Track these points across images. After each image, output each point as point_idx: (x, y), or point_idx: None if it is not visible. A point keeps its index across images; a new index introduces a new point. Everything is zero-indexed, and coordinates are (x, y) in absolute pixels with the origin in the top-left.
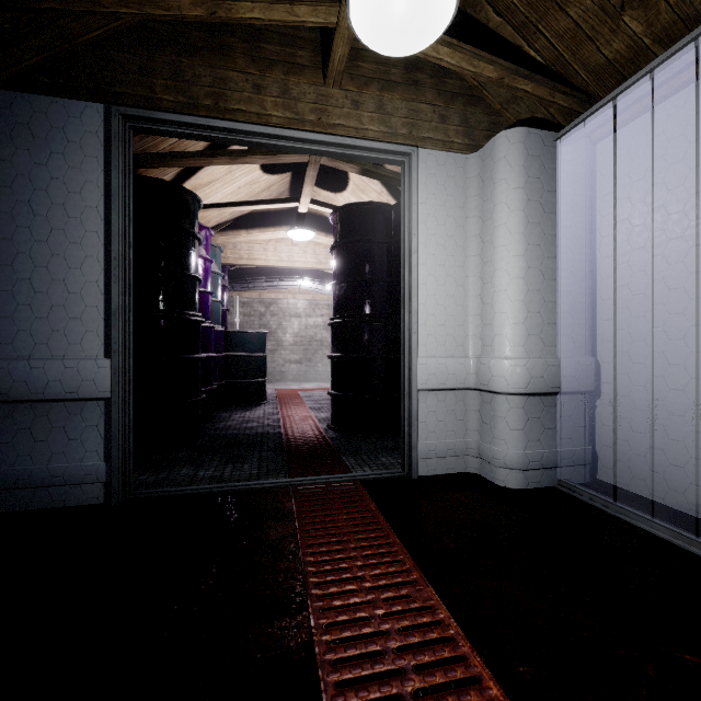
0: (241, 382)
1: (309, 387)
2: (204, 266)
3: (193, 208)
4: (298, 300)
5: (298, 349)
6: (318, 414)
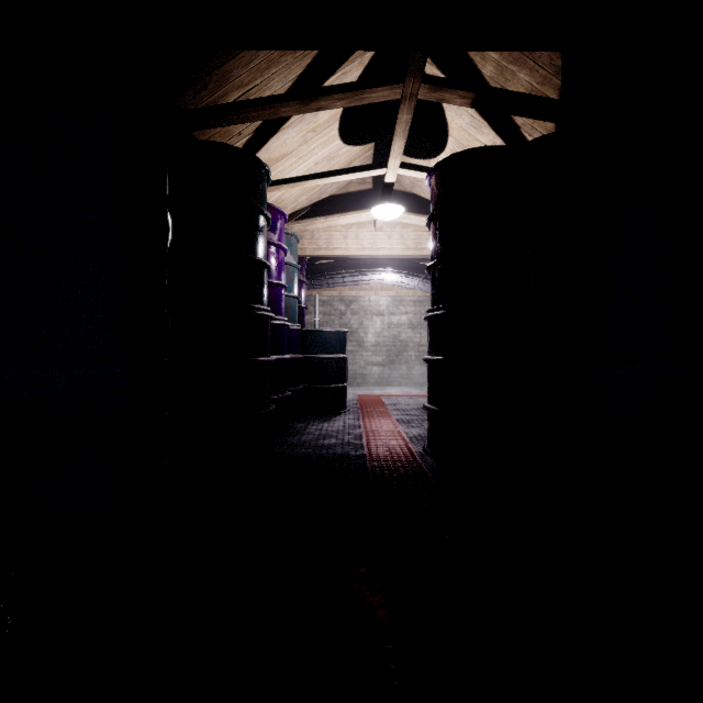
0: (319, 388)
1: (393, 392)
2: (276, 255)
3: (259, 179)
4: (380, 297)
5: (380, 351)
6: (408, 430)
